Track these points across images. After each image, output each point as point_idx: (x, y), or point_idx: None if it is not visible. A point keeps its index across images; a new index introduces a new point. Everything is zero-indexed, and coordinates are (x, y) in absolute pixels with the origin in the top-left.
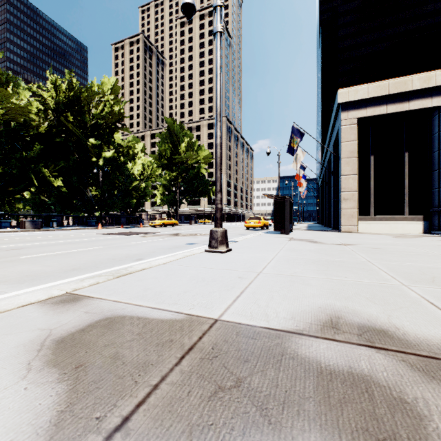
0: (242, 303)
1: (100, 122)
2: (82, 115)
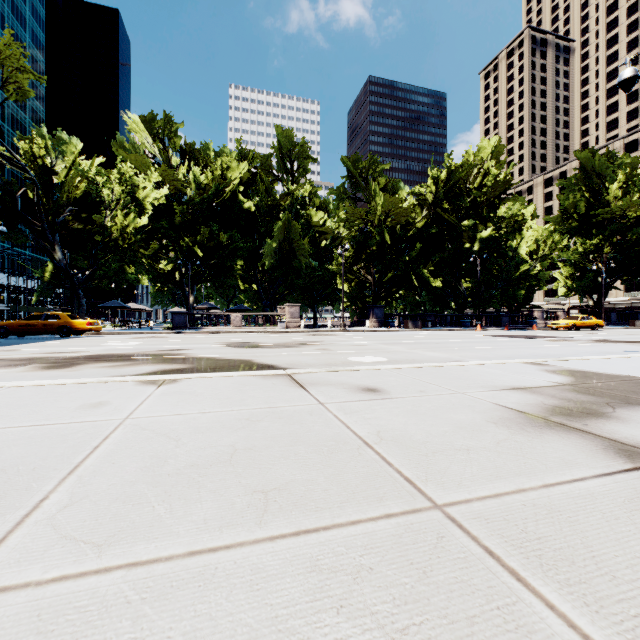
0: None
1: (479, 201)
2: (459, 199)
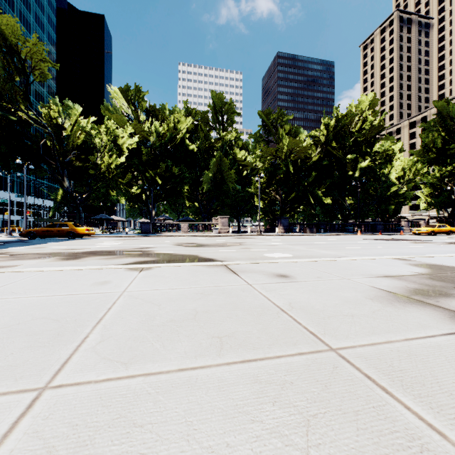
0: None
1: (359, 140)
2: (344, 139)
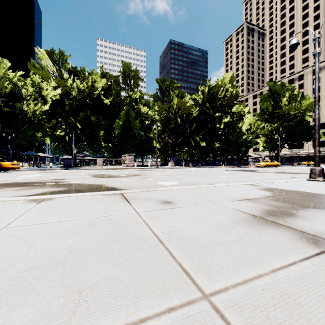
0: (321, 191)
1: (223, 103)
2: (214, 102)
